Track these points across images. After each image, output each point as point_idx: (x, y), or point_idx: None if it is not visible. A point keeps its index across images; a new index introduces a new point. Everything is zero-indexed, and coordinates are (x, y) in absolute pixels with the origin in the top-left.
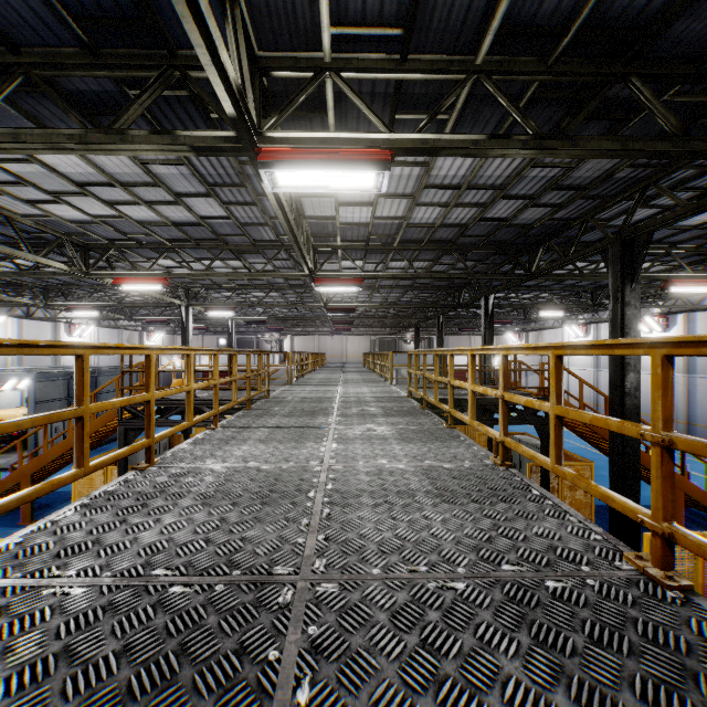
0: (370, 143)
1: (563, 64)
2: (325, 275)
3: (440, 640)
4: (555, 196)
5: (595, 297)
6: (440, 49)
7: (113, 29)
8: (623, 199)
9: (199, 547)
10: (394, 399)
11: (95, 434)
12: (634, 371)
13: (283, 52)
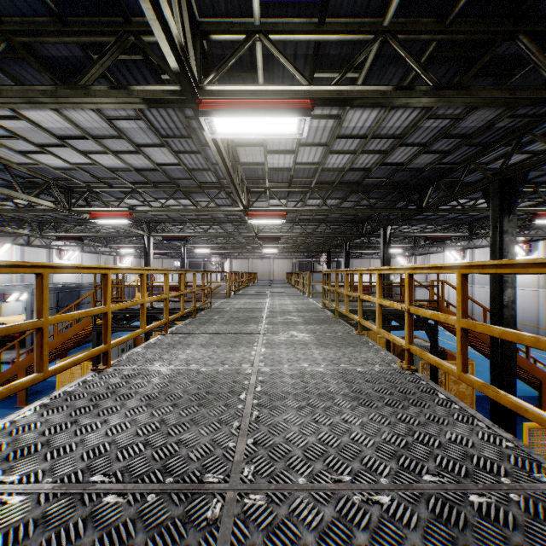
0: (293, 94)
1: (459, 25)
2: (256, 210)
3: None
4: (444, 143)
5: (472, 228)
6: (353, 13)
7: None
8: (501, 145)
9: (138, 450)
10: (312, 309)
11: (76, 336)
12: (511, 287)
13: (220, 18)
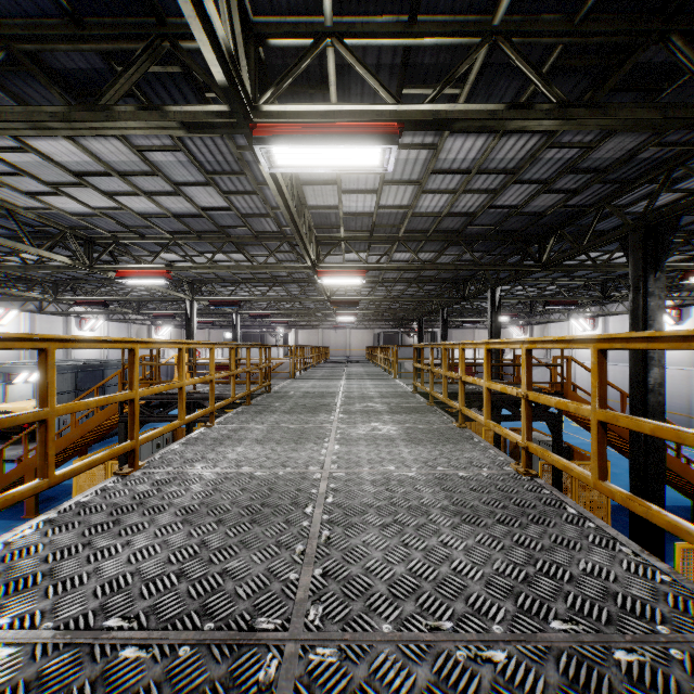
0: (376, 115)
1: (592, 24)
2: (328, 267)
3: None
4: (570, 180)
5: (605, 289)
6: (453, 9)
7: None
8: (645, 182)
9: (169, 584)
10: (400, 394)
11: (99, 428)
12: (658, 366)
13: (280, 18)
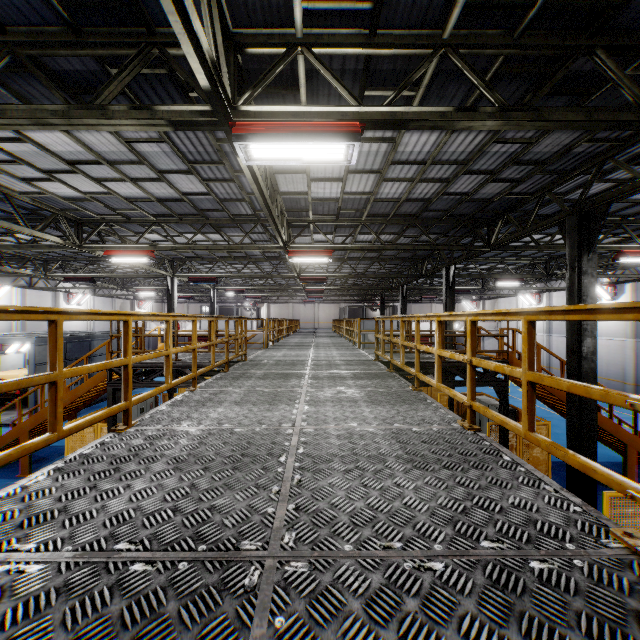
0: (340, 116)
1: (529, 38)
2: (298, 247)
3: (420, 636)
4: (514, 171)
5: (549, 268)
6: (408, 24)
7: (93, 7)
8: (580, 173)
9: (166, 517)
10: (363, 362)
11: (87, 394)
12: (591, 336)
13: (256, 29)
